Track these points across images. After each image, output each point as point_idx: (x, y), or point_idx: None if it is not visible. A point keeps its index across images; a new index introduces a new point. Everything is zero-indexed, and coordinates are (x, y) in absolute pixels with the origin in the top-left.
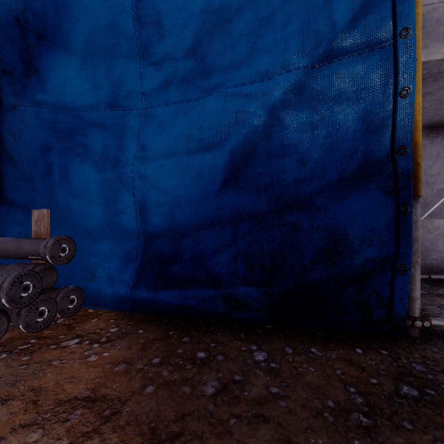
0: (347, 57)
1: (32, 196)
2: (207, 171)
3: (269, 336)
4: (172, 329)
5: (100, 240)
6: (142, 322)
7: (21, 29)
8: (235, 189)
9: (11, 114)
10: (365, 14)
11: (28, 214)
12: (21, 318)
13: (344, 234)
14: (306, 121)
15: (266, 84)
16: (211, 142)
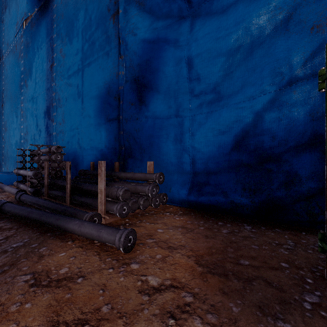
0: (300, 82)
1: (142, 155)
2: (222, 144)
3: (254, 222)
4: (205, 215)
5: (172, 174)
6: (191, 211)
7: (137, 83)
8: (236, 152)
9: (136, 121)
10: (311, 58)
11: (141, 162)
12: (153, 201)
13: (296, 175)
14: (276, 117)
15: (252, 101)
16: (224, 131)
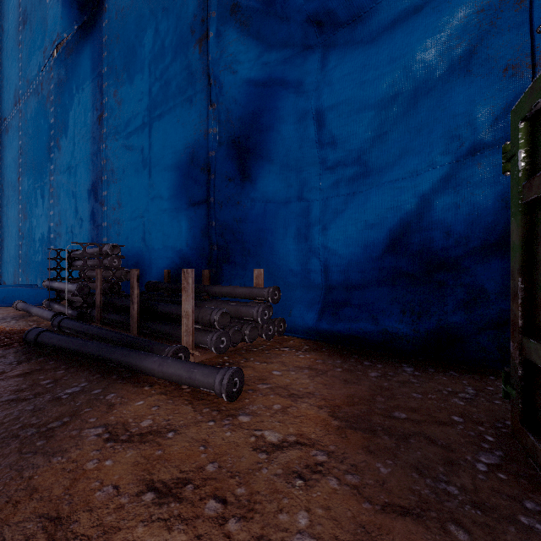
0: (487, 151)
1: (246, 259)
2: (370, 242)
3: (418, 362)
4: (344, 351)
5: (292, 289)
6: (323, 346)
7: (237, 147)
8: (392, 255)
9: (236, 207)
10: (504, 114)
11: (244, 271)
12: (264, 330)
13: (482, 290)
14: (451, 202)
15: (416, 179)
16: (373, 223)
